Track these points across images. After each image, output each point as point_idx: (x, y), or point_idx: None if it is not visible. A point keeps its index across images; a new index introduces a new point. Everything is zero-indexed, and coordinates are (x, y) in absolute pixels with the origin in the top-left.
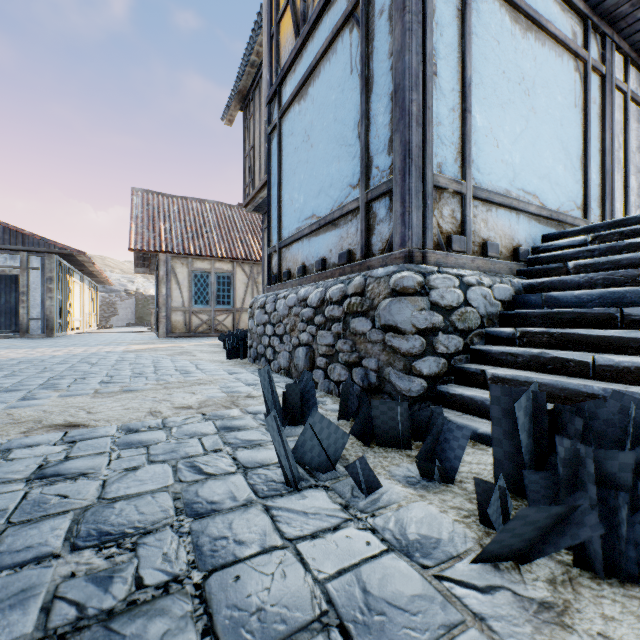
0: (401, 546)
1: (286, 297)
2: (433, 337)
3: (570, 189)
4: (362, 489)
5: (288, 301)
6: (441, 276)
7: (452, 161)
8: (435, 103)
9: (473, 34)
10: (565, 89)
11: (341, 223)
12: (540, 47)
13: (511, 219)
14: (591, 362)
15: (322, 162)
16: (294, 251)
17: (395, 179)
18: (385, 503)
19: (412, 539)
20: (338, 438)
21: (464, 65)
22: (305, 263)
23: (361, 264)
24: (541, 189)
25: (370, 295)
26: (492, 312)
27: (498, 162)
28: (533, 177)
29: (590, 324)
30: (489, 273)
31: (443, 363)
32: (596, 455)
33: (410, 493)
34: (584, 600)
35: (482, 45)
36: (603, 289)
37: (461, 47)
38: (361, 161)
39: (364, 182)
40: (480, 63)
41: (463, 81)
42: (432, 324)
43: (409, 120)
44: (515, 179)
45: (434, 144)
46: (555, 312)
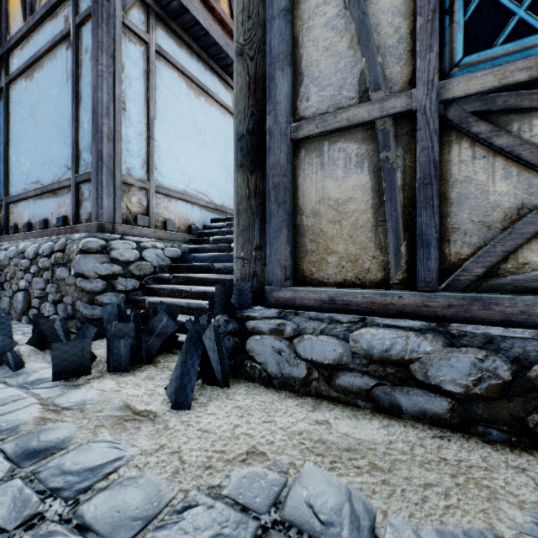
0: (18, 384)
1: (7, 249)
2: (114, 280)
3: (231, 193)
4: (13, 368)
5: (9, 253)
6: (122, 241)
7: (140, 167)
8: (125, 128)
9: (157, 89)
10: (227, 134)
11: (60, 194)
12: (209, 107)
13: (188, 208)
14: (190, 290)
15: (46, 140)
16: (22, 208)
17: (93, 173)
18: (26, 372)
19: (29, 381)
20: (6, 345)
21: (149, 108)
22: (31, 220)
23: (72, 228)
24: (210, 191)
25: (68, 252)
26: (164, 264)
27: (177, 172)
28: (204, 184)
29: (203, 271)
30: (165, 240)
31: (123, 296)
32: (121, 325)
33: (49, 365)
34: (98, 380)
35: (165, 97)
36: (213, 253)
37: (147, 96)
38: (73, 152)
39: (75, 168)
40: (163, 108)
41: (148, 118)
42: (113, 272)
43: (102, 136)
44: (191, 183)
45: (124, 155)
46: (191, 265)
